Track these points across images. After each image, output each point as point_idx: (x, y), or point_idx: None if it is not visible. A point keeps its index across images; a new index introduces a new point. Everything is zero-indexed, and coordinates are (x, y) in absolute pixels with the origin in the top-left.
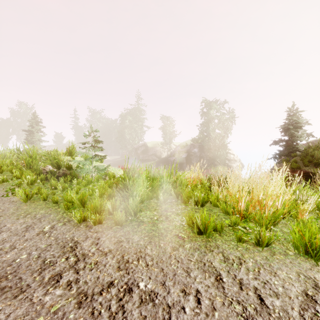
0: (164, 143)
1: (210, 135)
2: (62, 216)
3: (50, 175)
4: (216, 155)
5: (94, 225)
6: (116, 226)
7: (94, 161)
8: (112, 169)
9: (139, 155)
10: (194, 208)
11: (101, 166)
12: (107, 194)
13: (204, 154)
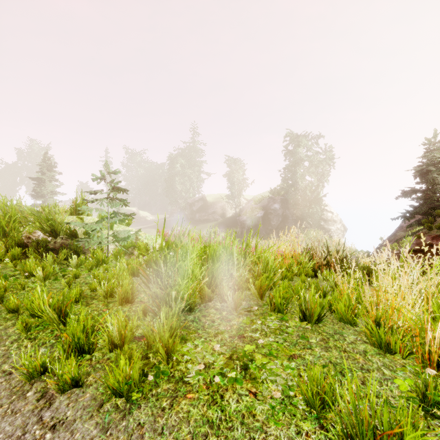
0: (231, 197)
1: (298, 185)
2: (4, 353)
3: (32, 249)
4: (306, 214)
5: (62, 391)
6: (114, 400)
7: (118, 223)
8: (145, 237)
9: (195, 213)
10: (301, 326)
11: (125, 232)
12: (121, 292)
13: (289, 211)
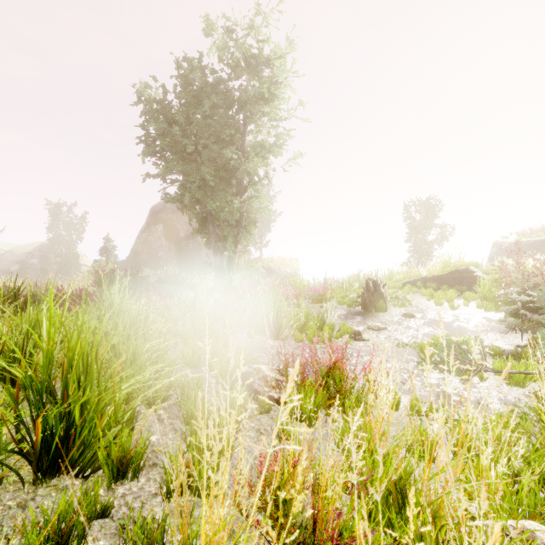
0: None
1: (58, 244)
2: None
3: None
4: (66, 268)
5: None
6: None
7: None
8: None
9: None
10: None
11: None
12: None
13: (49, 266)
